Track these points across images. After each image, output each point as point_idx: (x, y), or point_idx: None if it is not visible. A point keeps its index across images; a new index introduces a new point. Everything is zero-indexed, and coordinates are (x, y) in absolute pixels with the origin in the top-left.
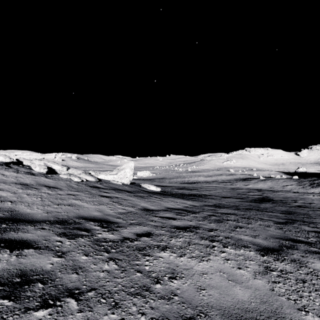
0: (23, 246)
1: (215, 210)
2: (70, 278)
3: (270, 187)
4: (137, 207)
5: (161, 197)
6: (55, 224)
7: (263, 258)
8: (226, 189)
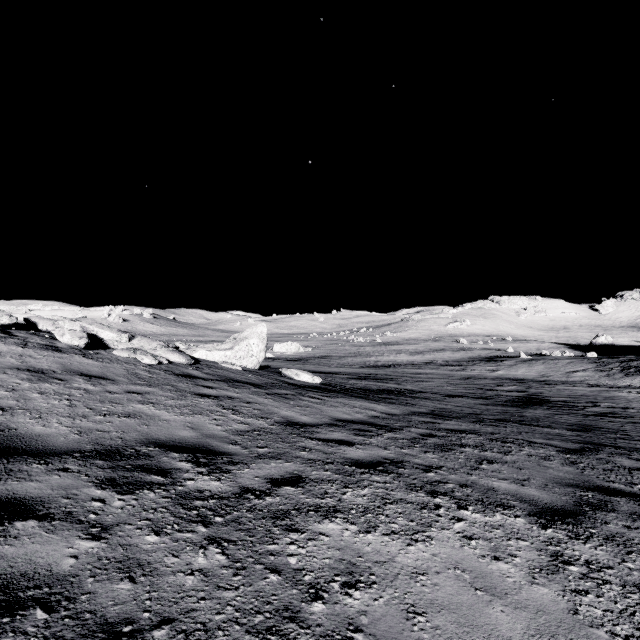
0: (14, 514)
1: (434, 423)
2: (114, 594)
3: (541, 374)
4: (273, 418)
5: (322, 397)
6: (93, 458)
7: (546, 533)
8: (453, 378)
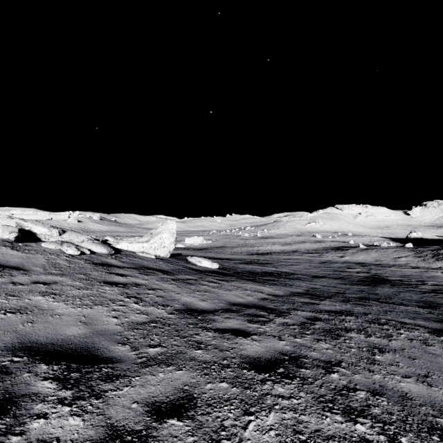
0: None
1: (313, 304)
2: None
3: (376, 259)
4: (173, 305)
5: (219, 281)
6: None
7: None
8: (314, 263)
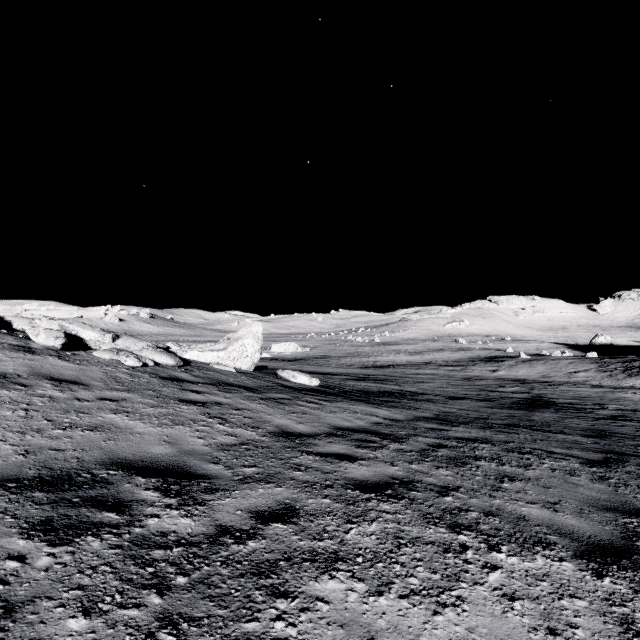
0: None
1: (441, 430)
2: None
3: (542, 375)
4: (265, 427)
5: (320, 401)
6: (32, 489)
7: (603, 584)
8: (453, 379)
